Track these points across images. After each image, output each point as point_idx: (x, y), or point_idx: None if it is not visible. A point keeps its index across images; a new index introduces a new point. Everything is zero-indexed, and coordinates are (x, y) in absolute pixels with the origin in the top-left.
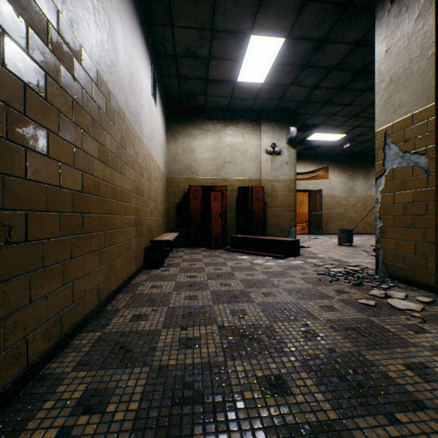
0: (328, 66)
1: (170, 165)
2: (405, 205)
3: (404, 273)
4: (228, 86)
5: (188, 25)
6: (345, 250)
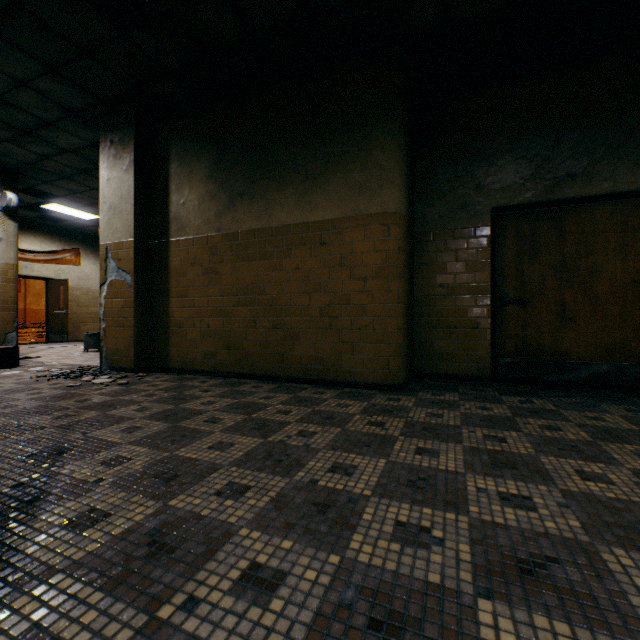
0: (62, 146)
1: None
2: (120, 310)
3: (120, 363)
4: None
5: None
6: (89, 356)
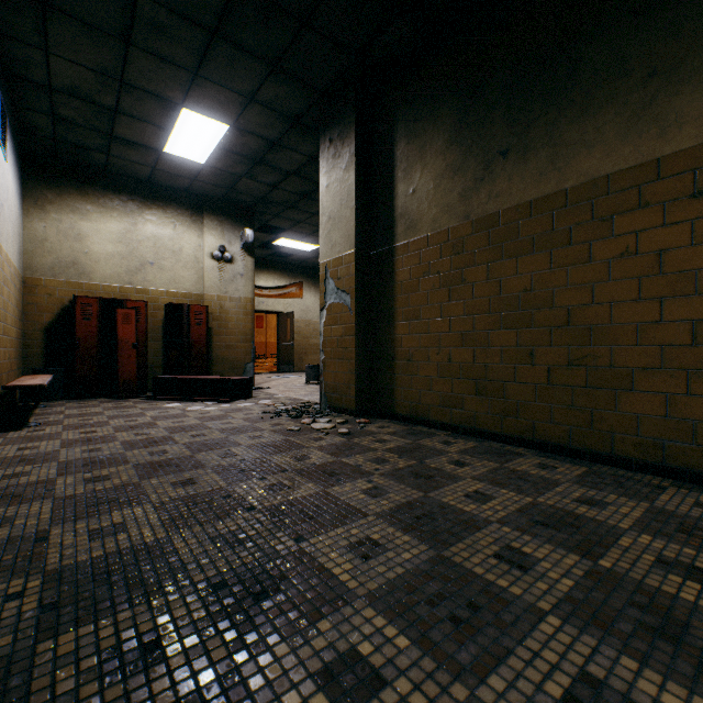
0: (286, 169)
1: (32, 256)
2: (339, 339)
3: (338, 402)
4: (149, 153)
5: (79, 62)
6: (309, 389)
